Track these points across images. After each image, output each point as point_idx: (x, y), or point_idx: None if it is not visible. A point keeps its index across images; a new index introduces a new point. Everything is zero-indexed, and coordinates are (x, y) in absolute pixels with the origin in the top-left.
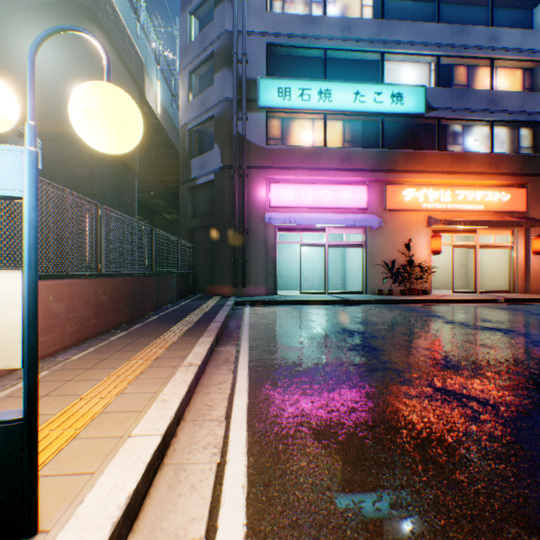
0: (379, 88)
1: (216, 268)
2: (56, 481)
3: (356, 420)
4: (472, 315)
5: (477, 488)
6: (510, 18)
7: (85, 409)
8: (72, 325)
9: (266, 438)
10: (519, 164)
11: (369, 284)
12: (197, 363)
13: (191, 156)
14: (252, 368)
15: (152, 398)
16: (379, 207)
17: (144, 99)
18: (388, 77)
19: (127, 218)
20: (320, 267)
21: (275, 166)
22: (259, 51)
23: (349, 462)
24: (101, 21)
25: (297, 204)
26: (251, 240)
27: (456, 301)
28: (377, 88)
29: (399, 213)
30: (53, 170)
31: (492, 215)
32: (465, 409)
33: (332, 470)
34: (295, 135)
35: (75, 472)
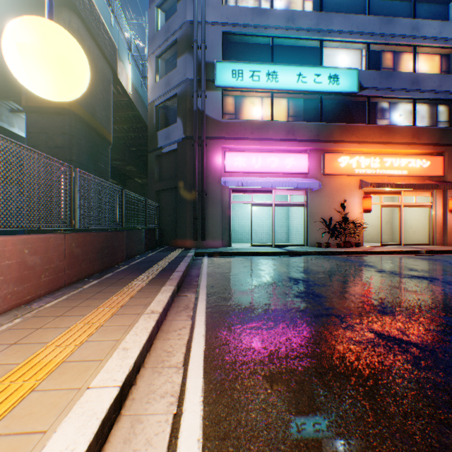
0: (318, 70)
1: (179, 224)
2: (6, 442)
3: (306, 367)
4: (399, 265)
5: (431, 441)
6: (429, 12)
7: (48, 358)
8: (46, 275)
9: (221, 386)
10: (437, 135)
11: (309, 238)
12: (158, 310)
13: (157, 128)
14: (209, 314)
15: (114, 346)
16: (318, 172)
17: (117, 78)
18: (326, 61)
19: (100, 180)
20: (267, 223)
21: (229, 137)
22: (216, 38)
23: (302, 412)
24: (78, 9)
25: (248, 169)
26: (209, 200)
27: (384, 252)
28: (317, 70)
29: (335, 177)
30: (36, 139)
31: (414, 179)
32: (406, 355)
33: (285, 421)
34: (247, 110)
35: (27, 431)
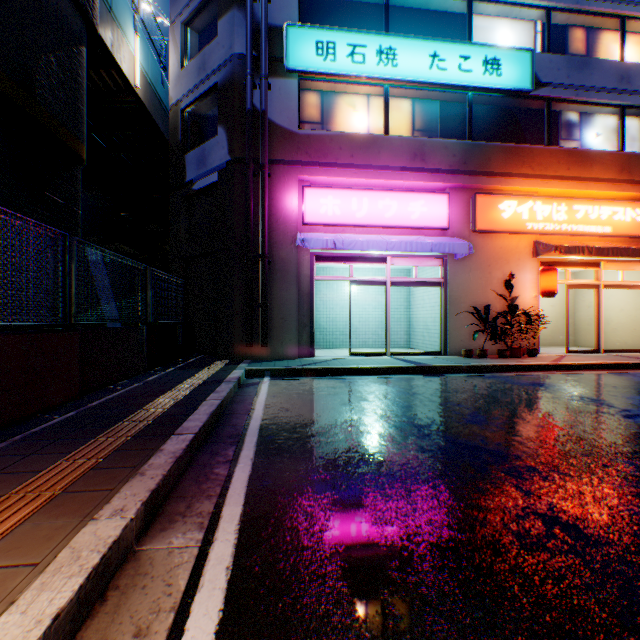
0: (466, 49)
1: (221, 317)
2: None
3: None
4: None
5: None
6: None
7: None
8: None
9: None
10: None
11: (450, 341)
12: None
13: (185, 149)
14: None
15: None
16: (465, 228)
17: (98, 39)
18: (477, 38)
19: None
20: (375, 315)
21: (312, 161)
22: None
23: None
24: None
25: (345, 220)
26: (275, 273)
27: (585, 367)
28: (463, 49)
29: (493, 236)
30: None
31: (620, 242)
32: None
33: None
34: (342, 118)
35: None
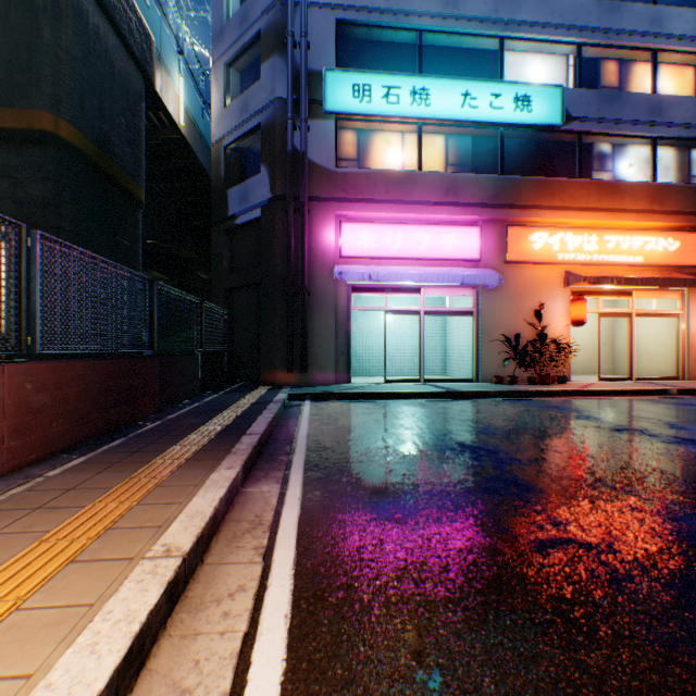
0: (497, 87)
1: (263, 345)
2: None
3: None
4: (647, 417)
5: None
6: None
7: None
8: None
9: None
10: (692, 198)
11: (482, 368)
12: (182, 546)
13: (228, 185)
14: (305, 542)
15: None
16: (496, 259)
17: (154, 93)
18: (509, 74)
19: (98, 259)
20: (411, 343)
21: (349, 198)
22: (325, 30)
23: None
24: None
25: (380, 253)
26: (314, 304)
27: (609, 393)
28: (495, 87)
29: (525, 266)
30: None
31: (653, 271)
32: None
33: None
34: (378, 154)
35: None
